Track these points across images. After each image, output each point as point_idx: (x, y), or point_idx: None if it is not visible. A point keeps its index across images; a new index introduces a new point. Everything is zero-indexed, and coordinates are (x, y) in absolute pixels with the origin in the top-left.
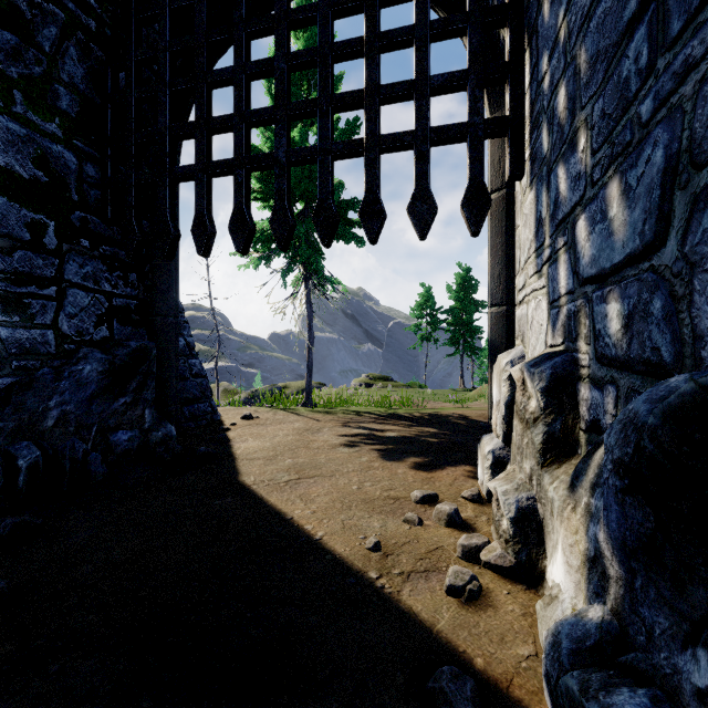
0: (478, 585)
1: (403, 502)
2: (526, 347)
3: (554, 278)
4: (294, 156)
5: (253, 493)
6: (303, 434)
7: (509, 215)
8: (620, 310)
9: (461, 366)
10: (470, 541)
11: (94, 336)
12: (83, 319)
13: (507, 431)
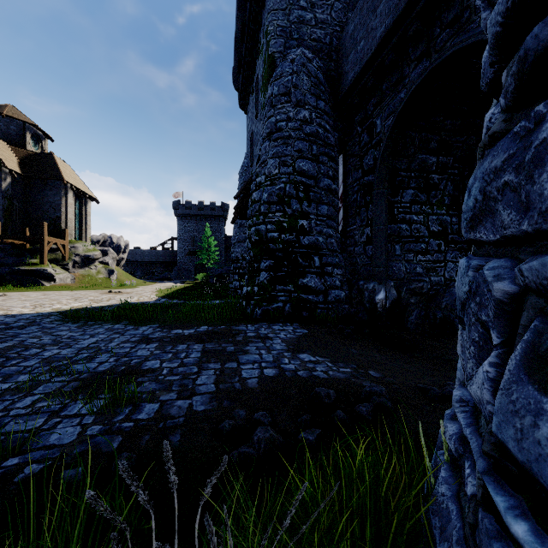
0: None
1: None
2: None
3: None
4: None
5: None
6: None
7: None
8: None
9: None
10: None
11: (455, 278)
12: (451, 272)
13: None
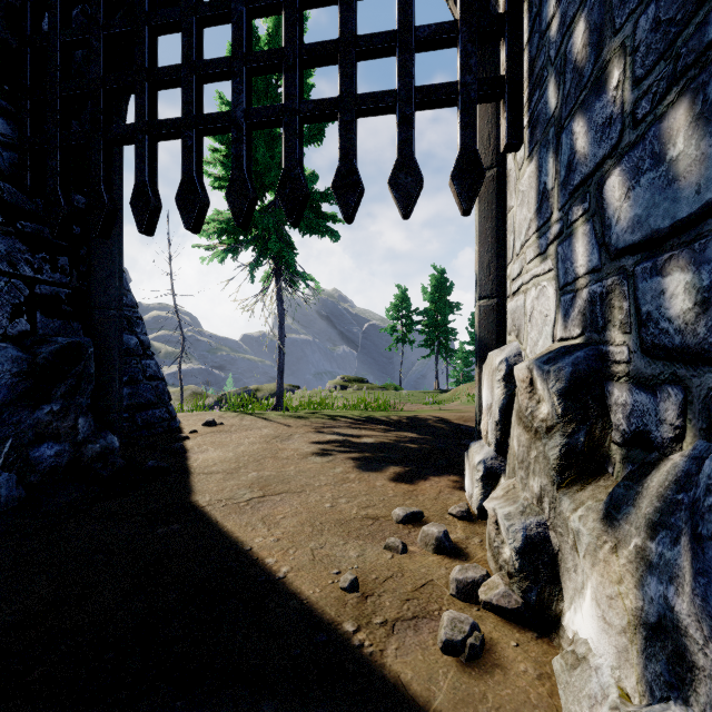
0: (480, 637)
1: (383, 523)
2: (522, 343)
3: (567, 257)
4: (255, 116)
5: (207, 517)
6: (271, 441)
7: (500, 197)
8: (691, 281)
9: (436, 368)
10: (466, 574)
11: (9, 330)
12: None
13: (500, 439)
